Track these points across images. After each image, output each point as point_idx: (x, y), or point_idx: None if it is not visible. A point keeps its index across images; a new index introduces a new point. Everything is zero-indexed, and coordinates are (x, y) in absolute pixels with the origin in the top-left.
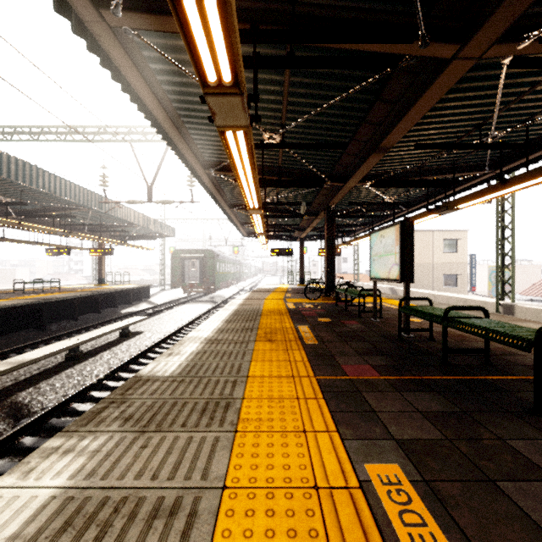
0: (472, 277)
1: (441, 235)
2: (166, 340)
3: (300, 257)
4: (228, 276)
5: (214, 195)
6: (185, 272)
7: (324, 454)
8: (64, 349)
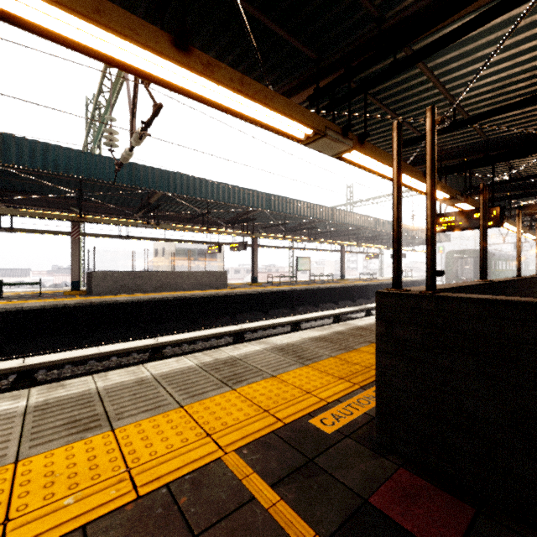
0: None
1: None
2: None
3: None
4: (506, 274)
5: None
6: (458, 269)
7: None
8: None
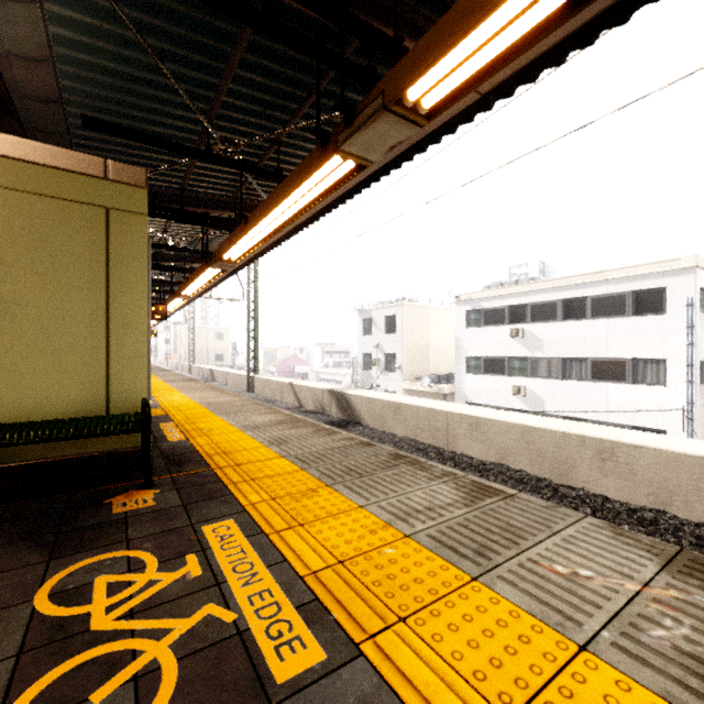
0: (233, 356)
1: (214, 330)
2: None
3: None
4: None
5: None
6: None
7: None
8: None
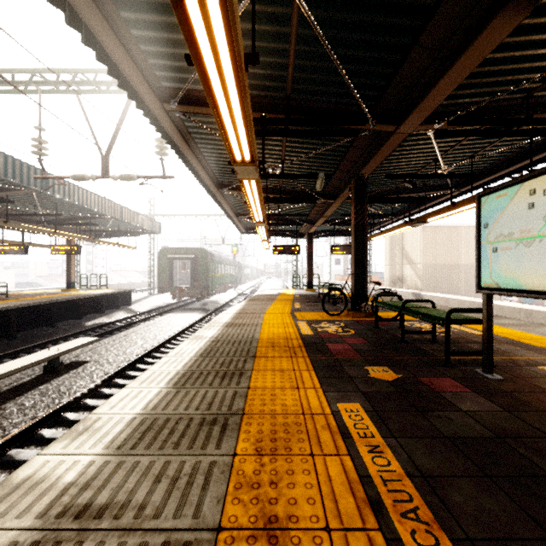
0: None
1: (472, 230)
2: (115, 377)
3: (308, 257)
4: (225, 279)
5: (191, 162)
6: (174, 274)
7: None
8: None
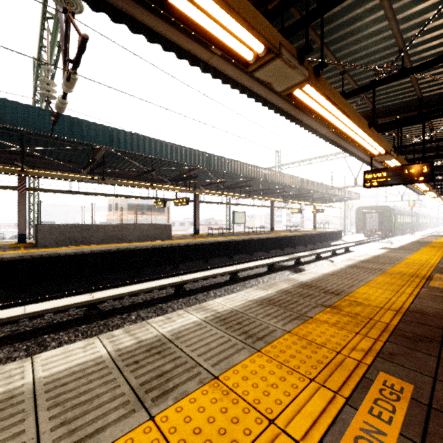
0: None
1: None
2: None
3: None
4: (403, 226)
5: None
6: (366, 222)
7: (437, 254)
8: (334, 249)
